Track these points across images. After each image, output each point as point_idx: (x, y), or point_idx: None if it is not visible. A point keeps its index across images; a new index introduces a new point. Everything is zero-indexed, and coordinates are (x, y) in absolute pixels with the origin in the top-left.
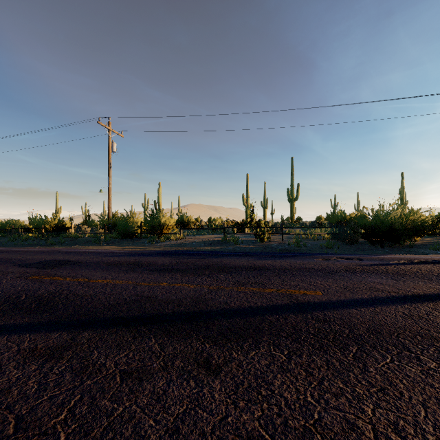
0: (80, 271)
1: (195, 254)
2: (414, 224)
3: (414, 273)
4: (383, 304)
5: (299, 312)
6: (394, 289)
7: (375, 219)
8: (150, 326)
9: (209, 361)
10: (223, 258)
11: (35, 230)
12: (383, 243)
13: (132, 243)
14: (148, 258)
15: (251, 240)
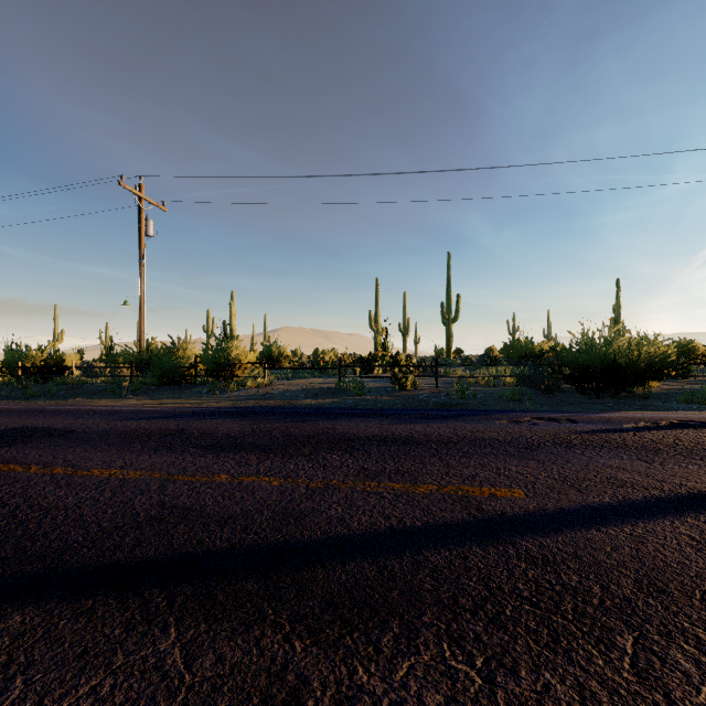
0: (63, 452)
1: (288, 413)
2: (650, 360)
3: (673, 448)
4: (646, 516)
5: (489, 540)
6: (653, 482)
7: (587, 352)
8: (175, 588)
9: (299, 701)
10: (336, 420)
11: (7, 371)
12: (601, 391)
13: (179, 394)
14: (201, 421)
15: (385, 388)
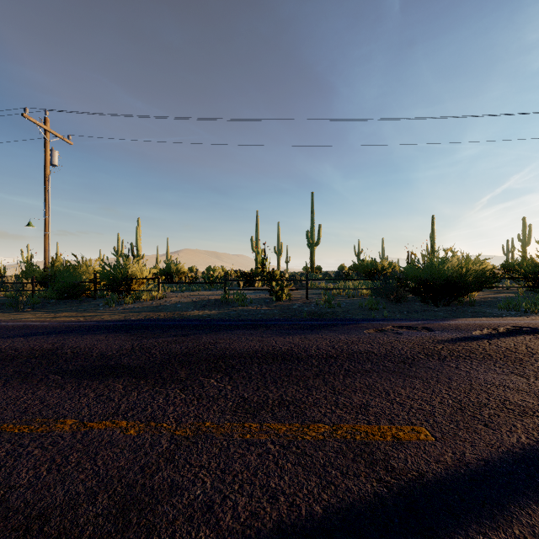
0: None
1: (174, 325)
2: (473, 275)
3: (533, 357)
4: None
5: None
6: None
7: (427, 269)
8: None
9: None
10: (219, 333)
11: None
12: (439, 300)
13: (77, 307)
14: (82, 338)
15: (265, 299)
